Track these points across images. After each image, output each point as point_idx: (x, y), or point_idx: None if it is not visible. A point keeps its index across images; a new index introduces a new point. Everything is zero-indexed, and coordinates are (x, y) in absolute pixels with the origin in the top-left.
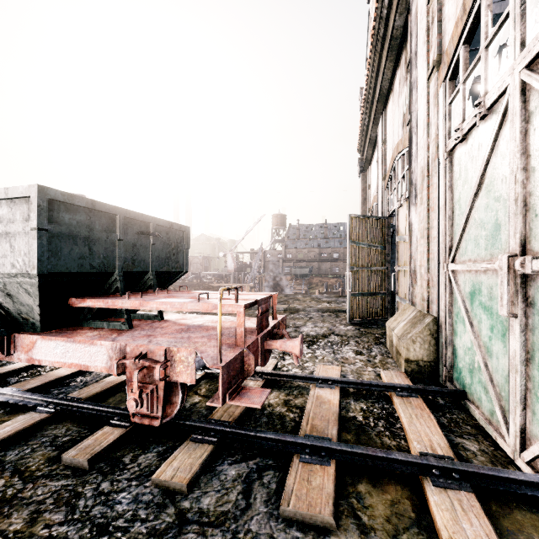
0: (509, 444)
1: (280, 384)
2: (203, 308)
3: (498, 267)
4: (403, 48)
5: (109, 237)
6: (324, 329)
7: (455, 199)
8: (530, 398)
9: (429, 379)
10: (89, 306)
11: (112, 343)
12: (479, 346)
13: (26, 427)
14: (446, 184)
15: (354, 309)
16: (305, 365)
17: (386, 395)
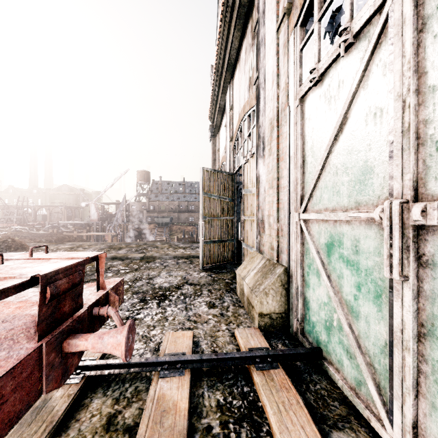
0: (391, 434)
1: (110, 379)
2: None
3: (379, 216)
4: (250, 18)
5: None
6: (178, 279)
7: (307, 146)
8: (425, 385)
9: (281, 331)
10: None
11: None
12: (341, 304)
13: None
14: (297, 131)
15: (206, 256)
16: (151, 335)
17: (245, 367)
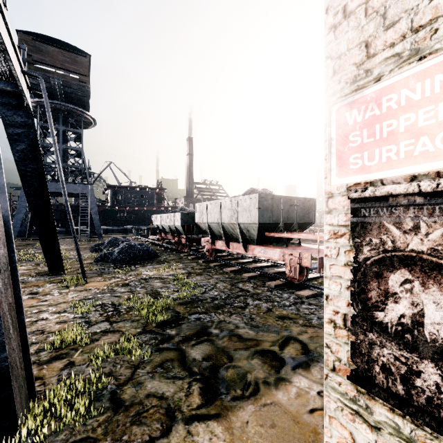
0: None
1: None
2: (315, 238)
3: None
4: None
5: (278, 209)
6: None
7: None
8: None
9: None
10: (271, 237)
11: (280, 249)
12: None
13: (253, 275)
14: None
15: None
16: None
17: None
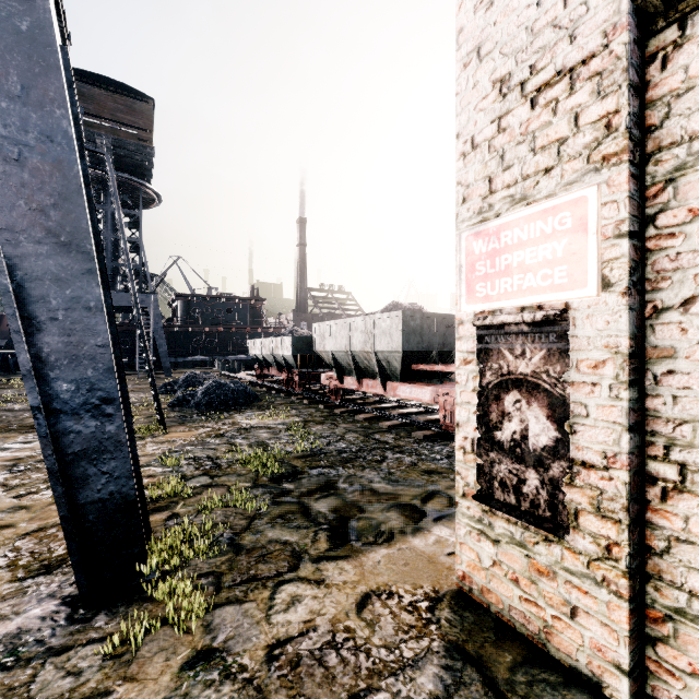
0: None
1: None
2: None
3: None
4: None
5: (431, 331)
6: None
7: None
8: None
9: None
10: (420, 371)
11: (432, 387)
12: None
13: (396, 424)
14: None
15: None
16: None
17: None
